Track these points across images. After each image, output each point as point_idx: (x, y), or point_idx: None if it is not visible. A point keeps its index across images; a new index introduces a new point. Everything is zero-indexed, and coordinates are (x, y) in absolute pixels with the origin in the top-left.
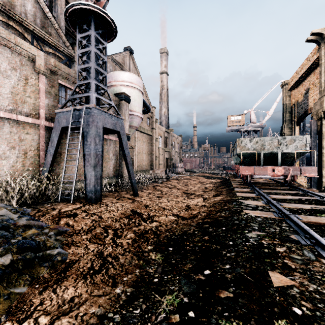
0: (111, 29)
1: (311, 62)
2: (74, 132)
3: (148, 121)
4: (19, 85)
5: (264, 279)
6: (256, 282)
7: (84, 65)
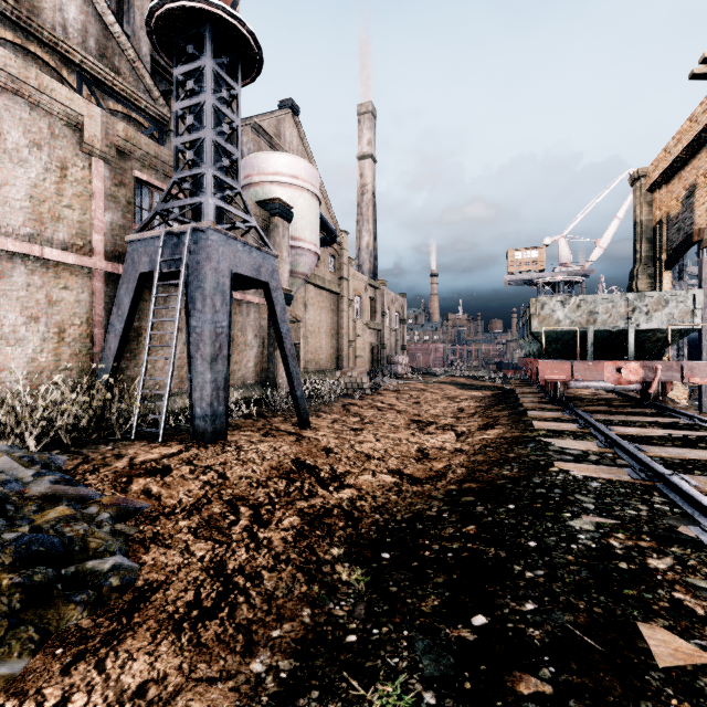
0: (249, 55)
1: (700, 125)
2: (170, 286)
3: (332, 263)
4: (48, 180)
5: (630, 645)
6: (610, 652)
7: (190, 135)
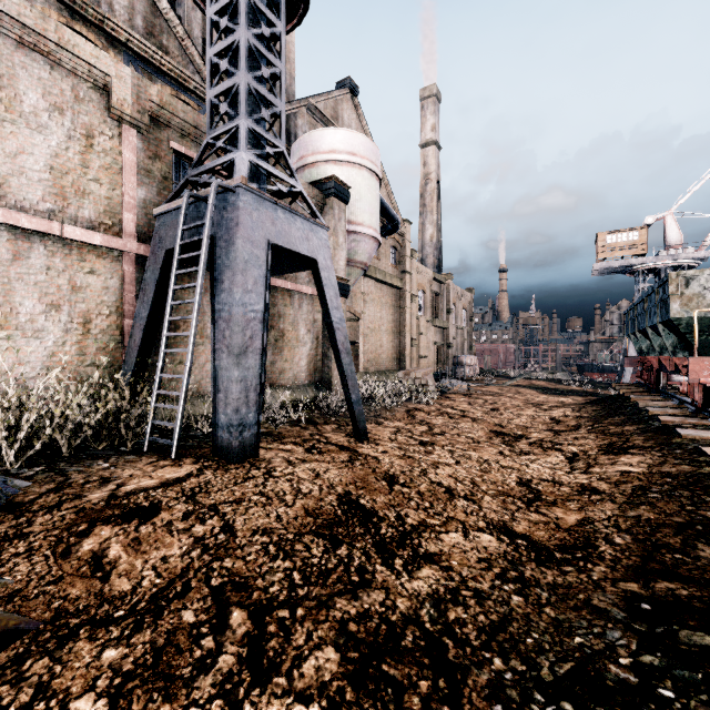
0: None
1: None
2: None
3: (393, 255)
4: (71, 149)
5: None
6: None
7: (223, 83)
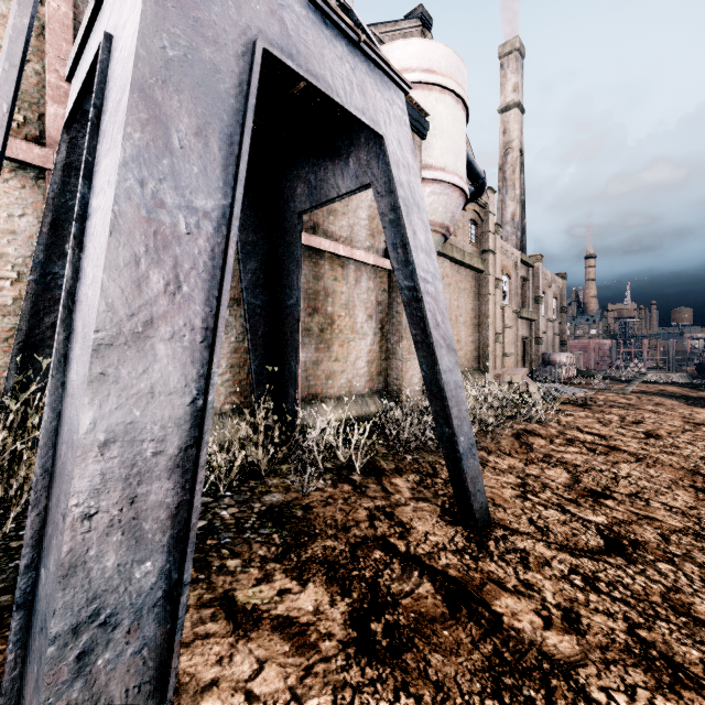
0: None
1: None
2: None
3: (473, 232)
4: None
5: None
6: None
7: None
